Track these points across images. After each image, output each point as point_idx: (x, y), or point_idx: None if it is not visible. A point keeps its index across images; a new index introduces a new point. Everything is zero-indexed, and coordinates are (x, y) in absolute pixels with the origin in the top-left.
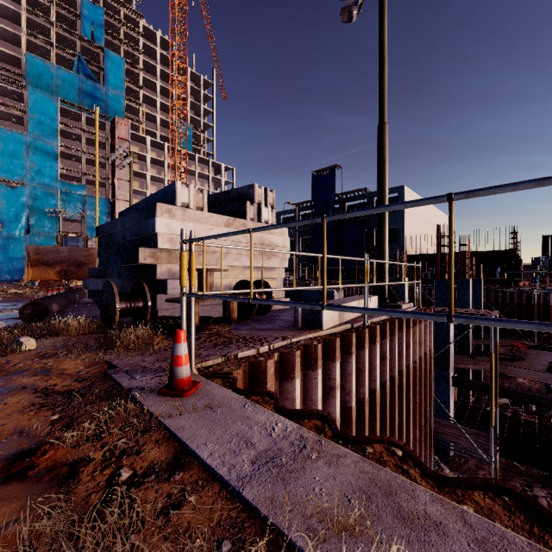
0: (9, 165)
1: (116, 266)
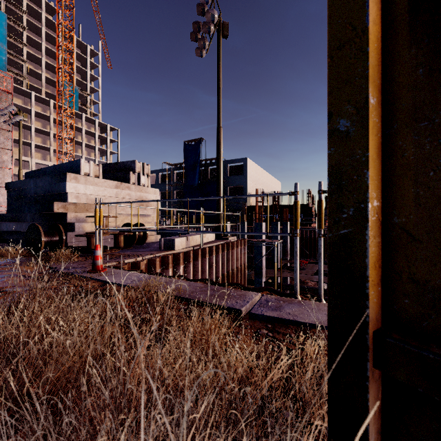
0: None
1: (29, 213)
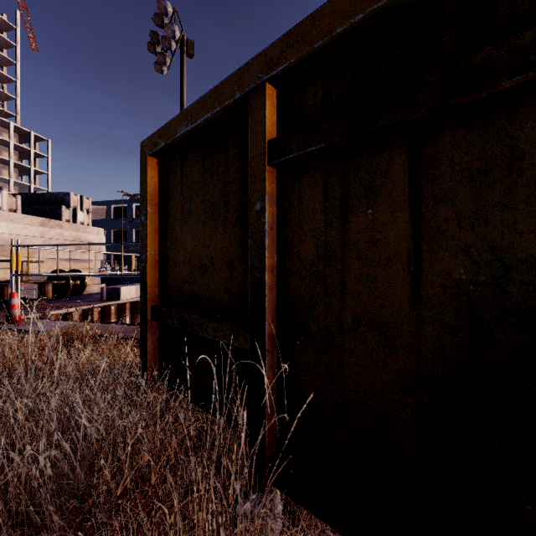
0: None
1: None
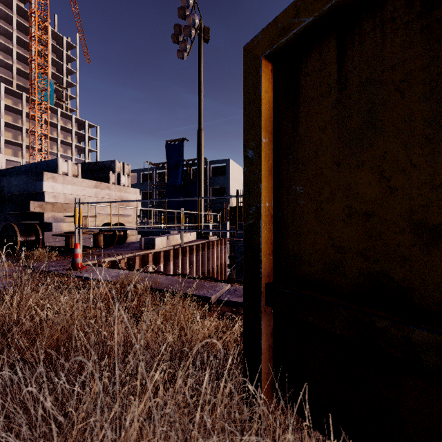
0: None
1: (2, 213)
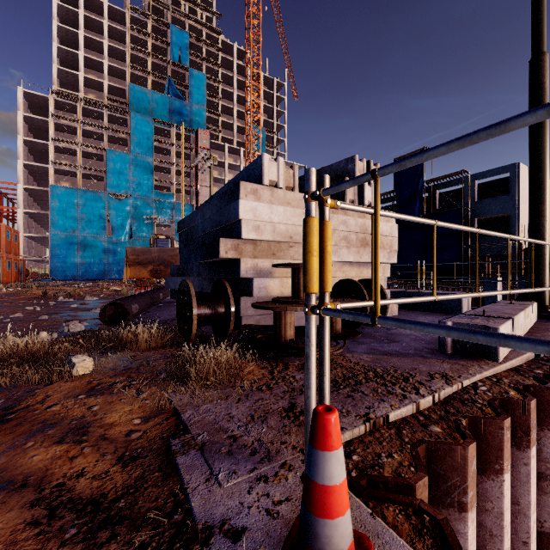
0: (117, 181)
1: (195, 263)
